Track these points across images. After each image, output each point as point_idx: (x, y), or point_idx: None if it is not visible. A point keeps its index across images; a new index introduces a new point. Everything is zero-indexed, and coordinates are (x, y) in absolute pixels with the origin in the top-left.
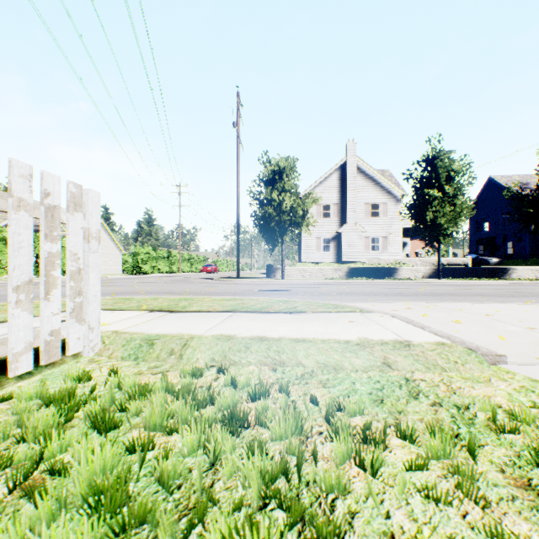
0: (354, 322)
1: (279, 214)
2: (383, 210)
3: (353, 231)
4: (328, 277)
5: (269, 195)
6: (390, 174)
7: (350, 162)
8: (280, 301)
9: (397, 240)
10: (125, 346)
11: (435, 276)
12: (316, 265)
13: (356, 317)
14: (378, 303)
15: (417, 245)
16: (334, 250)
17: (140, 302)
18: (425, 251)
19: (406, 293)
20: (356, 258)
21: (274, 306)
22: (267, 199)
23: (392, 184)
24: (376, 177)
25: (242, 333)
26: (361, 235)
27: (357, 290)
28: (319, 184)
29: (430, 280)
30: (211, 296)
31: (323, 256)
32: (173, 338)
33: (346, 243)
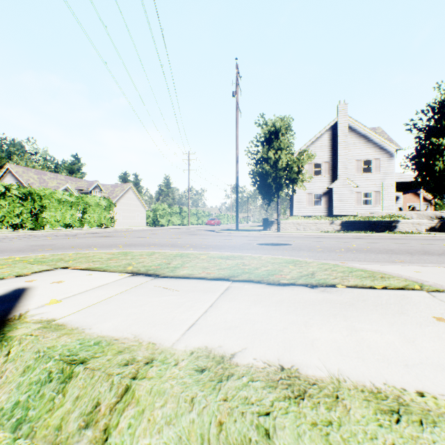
0: (444, 319)
1: (274, 171)
2: (375, 166)
3: (344, 186)
4: (322, 230)
5: (265, 154)
6: (382, 131)
7: (341, 122)
8: (286, 261)
9: (390, 194)
10: (24, 373)
11: (441, 230)
12: (307, 219)
13: (435, 305)
14: (418, 267)
15: (408, 199)
16: (325, 205)
17: (132, 259)
18: (420, 204)
19: (433, 251)
20: (347, 212)
21: (283, 270)
22: (263, 157)
23: (385, 139)
24: (367, 134)
25: (246, 347)
26: (352, 190)
27: (365, 245)
28: (310, 145)
29: (440, 234)
30: (209, 252)
31: (314, 210)
32: (114, 362)
33: (337, 198)
